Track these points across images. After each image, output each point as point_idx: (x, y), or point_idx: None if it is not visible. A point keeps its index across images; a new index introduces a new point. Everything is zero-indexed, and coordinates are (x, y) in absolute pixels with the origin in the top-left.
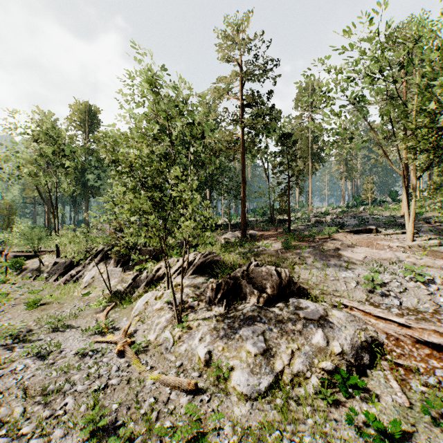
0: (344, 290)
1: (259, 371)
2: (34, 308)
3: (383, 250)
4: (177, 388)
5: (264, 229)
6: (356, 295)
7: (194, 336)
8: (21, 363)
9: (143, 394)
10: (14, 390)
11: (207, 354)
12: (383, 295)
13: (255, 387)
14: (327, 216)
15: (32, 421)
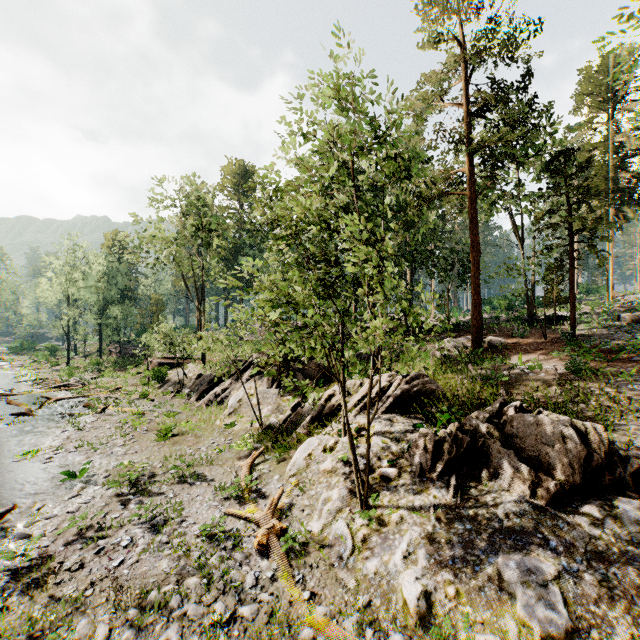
0: None
1: None
2: (164, 439)
3: None
4: None
5: (515, 334)
6: None
7: (392, 543)
8: (127, 533)
9: None
10: (107, 582)
11: (421, 597)
12: None
13: None
14: None
15: None
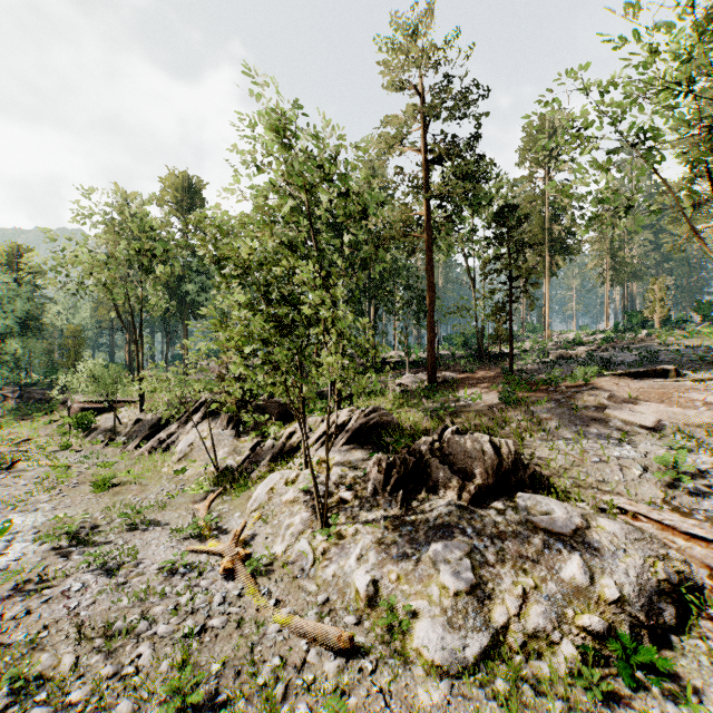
0: (619, 481)
1: (464, 623)
2: (103, 490)
3: (693, 408)
4: (319, 643)
5: (466, 369)
6: (642, 491)
7: (348, 551)
8: (77, 580)
9: (262, 648)
10: (64, 624)
11: (370, 585)
12: (698, 494)
13: (456, 653)
14: (578, 347)
15: (87, 682)
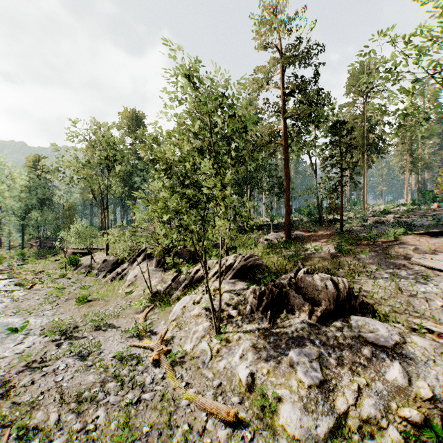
0: (425, 309)
1: (315, 408)
2: (82, 304)
3: None
4: (214, 415)
5: (311, 230)
6: None
7: (234, 351)
8: (63, 362)
9: (177, 417)
10: (53, 391)
11: (249, 376)
12: None
13: (310, 430)
14: (387, 215)
15: (64, 433)
